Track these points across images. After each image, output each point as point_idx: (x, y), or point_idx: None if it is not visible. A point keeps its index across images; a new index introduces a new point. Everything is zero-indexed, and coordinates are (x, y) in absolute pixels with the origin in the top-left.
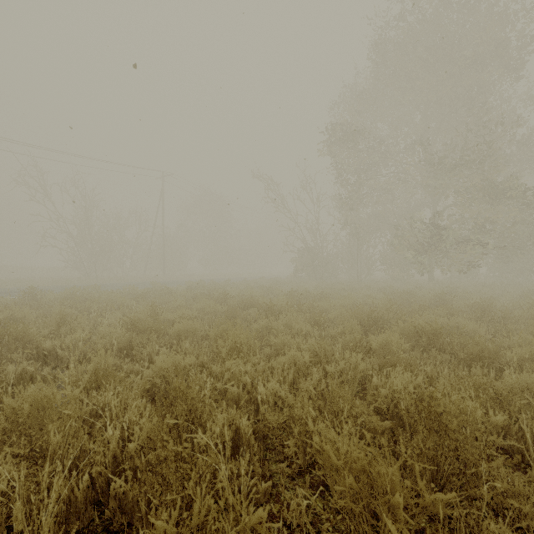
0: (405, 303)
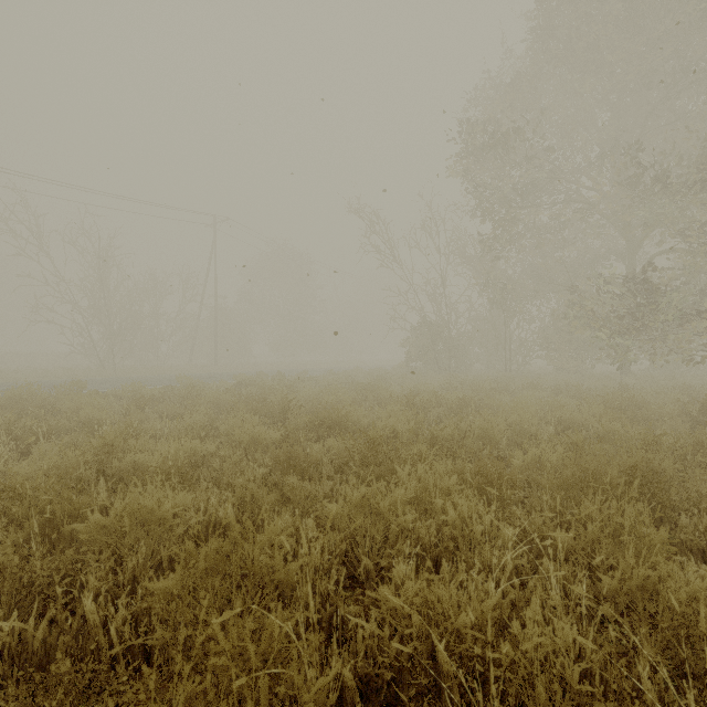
0: (634, 420)
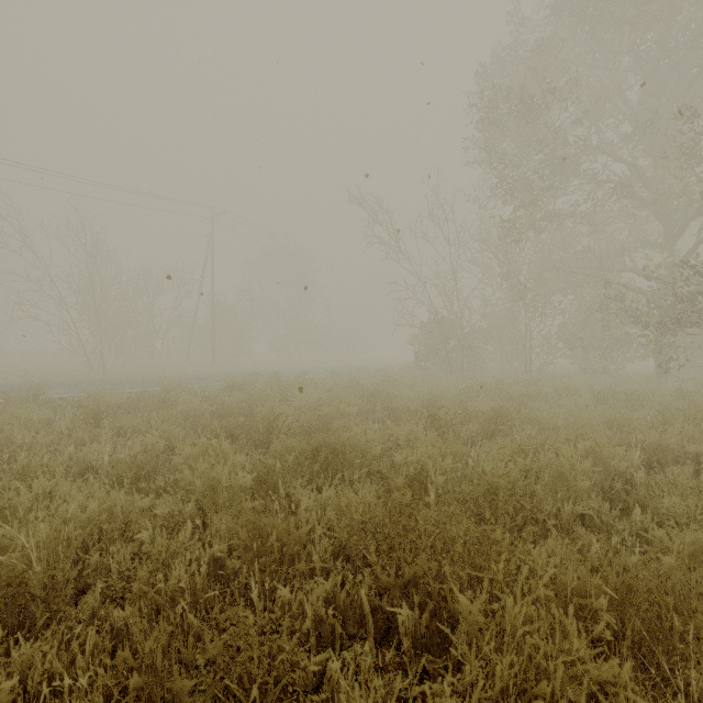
0: None
